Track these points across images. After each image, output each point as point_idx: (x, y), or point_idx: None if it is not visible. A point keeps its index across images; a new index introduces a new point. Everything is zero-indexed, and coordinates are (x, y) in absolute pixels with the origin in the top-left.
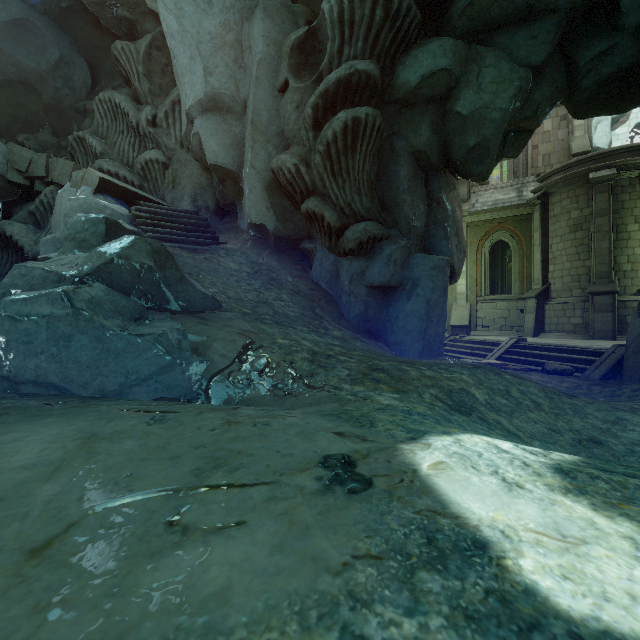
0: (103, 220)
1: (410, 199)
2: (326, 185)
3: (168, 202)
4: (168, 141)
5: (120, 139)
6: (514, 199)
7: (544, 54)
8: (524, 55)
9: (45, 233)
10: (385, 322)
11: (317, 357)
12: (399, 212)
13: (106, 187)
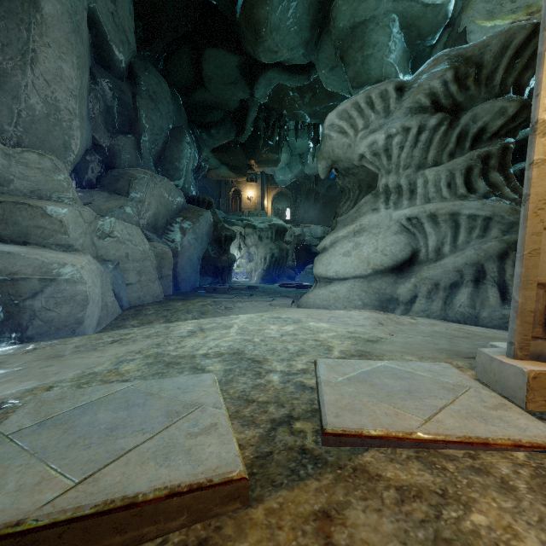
0: None
1: None
2: None
3: None
4: None
5: None
6: None
7: None
8: None
9: None
10: None
11: None
12: None
13: None
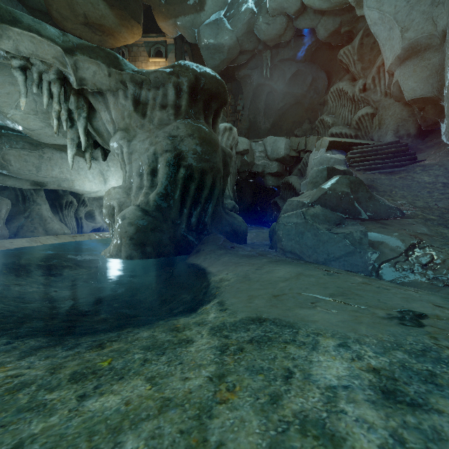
0: (325, 169)
1: None
2: None
3: (375, 140)
4: (374, 97)
5: (342, 110)
6: None
7: None
8: None
9: (304, 179)
10: None
11: None
12: None
13: (332, 145)
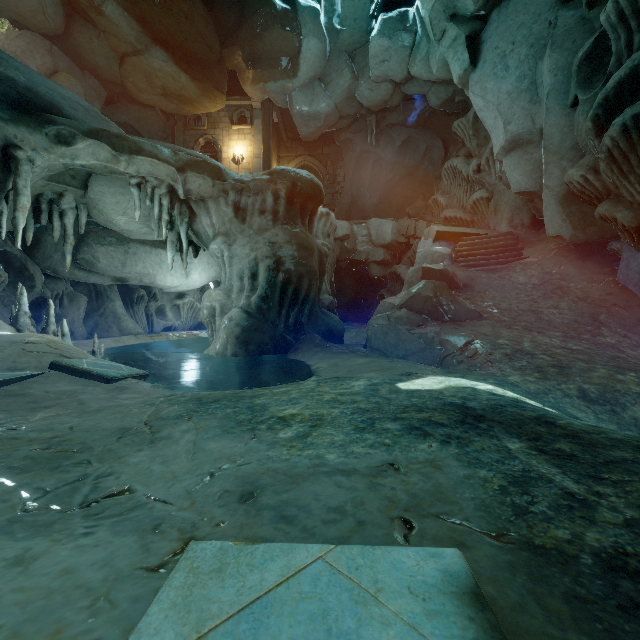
0: (421, 269)
1: None
2: (617, 186)
3: (491, 228)
4: (489, 179)
5: (457, 191)
6: None
7: None
8: None
9: None
10: None
11: (515, 353)
12: None
13: (440, 236)
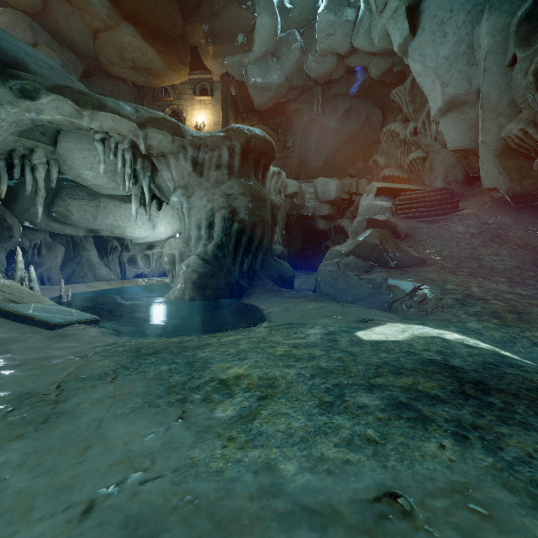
0: (365, 220)
1: None
2: None
3: (426, 184)
4: (425, 141)
5: (395, 152)
6: None
7: None
8: None
9: None
10: None
11: (466, 298)
12: None
13: (381, 191)
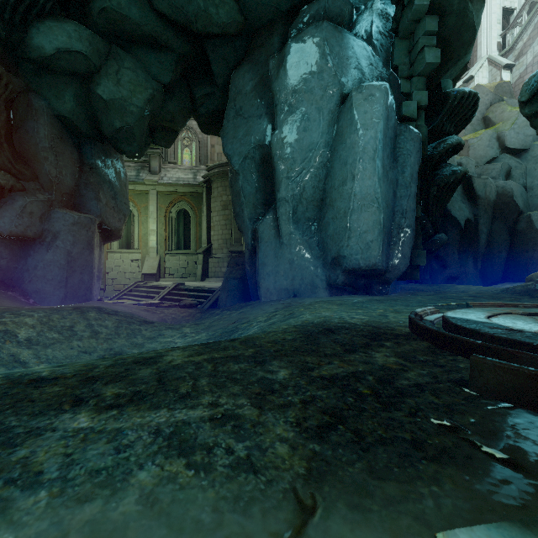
0: None
1: (54, 158)
2: None
3: None
4: None
5: None
6: (191, 180)
7: (169, 78)
8: (155, 72)
9: None
10: (23, 272)
11: None
12: (40, 167)
13: None
